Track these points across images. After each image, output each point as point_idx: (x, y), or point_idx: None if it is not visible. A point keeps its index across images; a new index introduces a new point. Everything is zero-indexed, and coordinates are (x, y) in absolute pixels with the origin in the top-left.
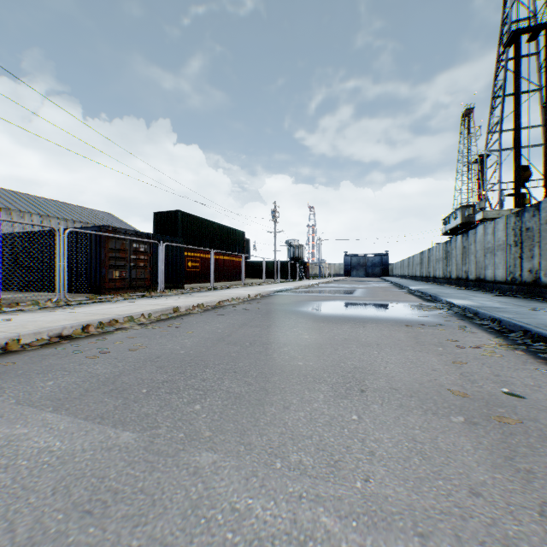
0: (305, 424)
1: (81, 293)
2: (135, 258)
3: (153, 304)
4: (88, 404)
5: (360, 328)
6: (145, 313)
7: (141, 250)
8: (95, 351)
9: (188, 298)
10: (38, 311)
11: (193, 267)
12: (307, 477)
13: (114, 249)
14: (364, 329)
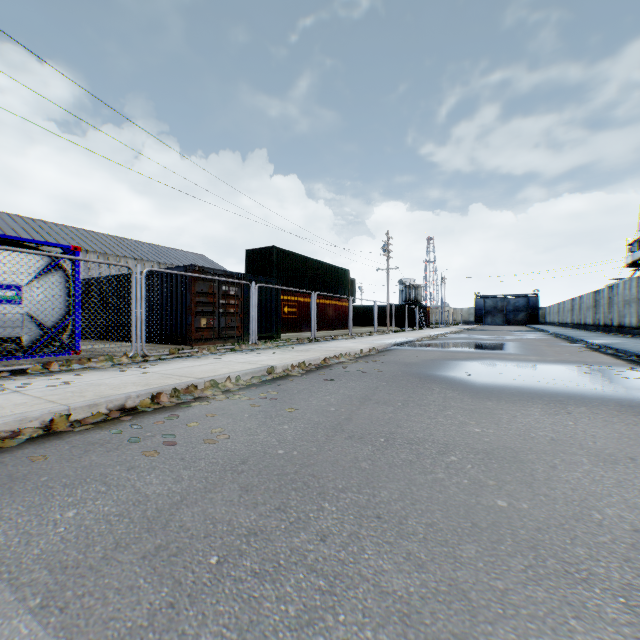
0: None
1: (166, 344)
2: (224, 303)
3: (242, 362)
4: (105, 594)
5: (562, 415)
6: (232, 375)
7: (231, 294)
8: (157, 440)
9: (285, 354)
10: (111, 369)
11: (290, 314)
12: None
13: (201, 292)
14: (572, 418)
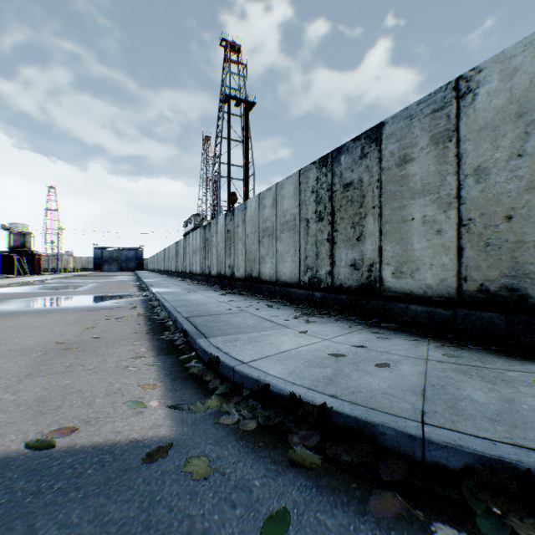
0: None
1: None
2: None
3: None
4: None
5: (38, 317)
6: None
7: None
8: None
9: None
10: None
11: None
12: None
13: None
14: (42, 317)
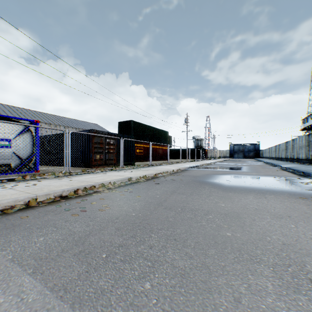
0: None
1: (80, 167)
2: (108, 147)
3: (116, 175)
4: (59, 268)
5: (262, 199)
6: (111, 181)
7: (111, 143)
8: (77, 210)
9: (137, 171)
10: (54, 178)
11: (139, 153)
12: None
13: (97, 142)
14: (266, 200)
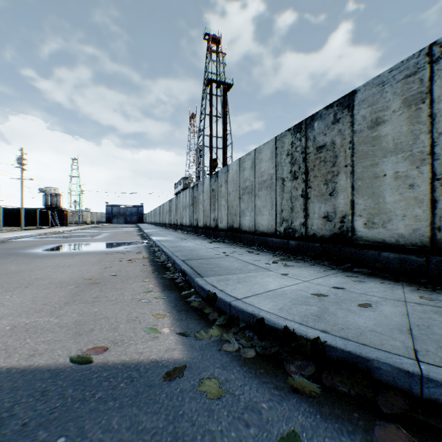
0: None
1: None
2: None
3: None
4: None
5: (69, 258)
6: None
7: None
8: None
9: None
10: None
11: None
12: None
13: None
14: (71, 259)
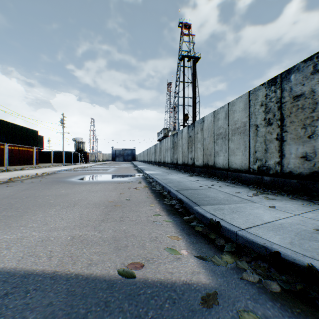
0: (41, 218)
1: None
2: None
3: None
4: None
5: (95, 186)
6: None
7: None
8: None
9: None
10: None
11: None
12: (33, 228)
13: None
14: (97, 186)
